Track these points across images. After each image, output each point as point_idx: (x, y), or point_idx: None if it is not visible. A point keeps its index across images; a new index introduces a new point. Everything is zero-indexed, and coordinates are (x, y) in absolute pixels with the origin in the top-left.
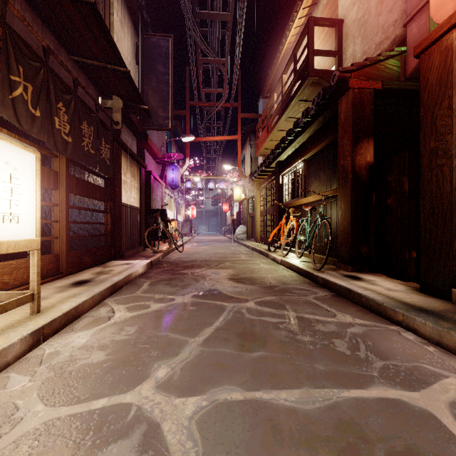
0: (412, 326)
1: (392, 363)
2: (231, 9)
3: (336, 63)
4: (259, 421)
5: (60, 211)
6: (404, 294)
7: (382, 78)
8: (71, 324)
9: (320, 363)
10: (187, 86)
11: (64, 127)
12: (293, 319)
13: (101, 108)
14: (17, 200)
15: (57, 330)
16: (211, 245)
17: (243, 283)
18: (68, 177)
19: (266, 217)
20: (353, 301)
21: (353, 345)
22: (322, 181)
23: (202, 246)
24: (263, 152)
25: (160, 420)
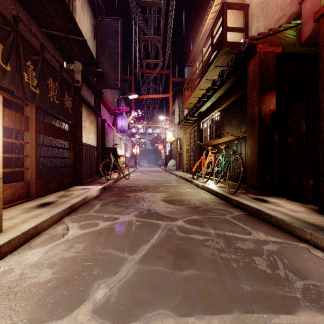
0: (320, 245)
1: (311, 283)
2: None
3: (244, 37)
4: None
5: (30, 148)
6: (306, 215)
7: (282, 45)
8: (30, 241)
9: (246, 283)
10: (132, 58)
11: (32, 81)
12: (216, 236)
13: (64, 69)
14: None
15: (15, 247)
16: (150, 174)
17: (174, 204)
18: (36, 121)
19: (190, 154)
20: (263, 220)
21: (272, 263)
22: (233, 125)
23: (143, 175)
24: (188, 106)
25: None
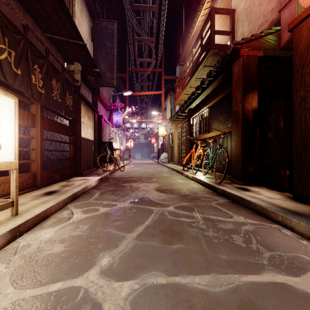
0: (289, 225)
1: (277, 254)
2: (157, 3)
3: (230, 39)
4: (179, 302)
5: (36, 142)
6: (281, 201)
7: (263, 49)
8: (41, 223)
9: (224, 254)
10: (126, 57)
11: (39, 82)
12: (202, 219)
13: (66, 70)
14: (0, 133)
15: (30, 227)
16: (143, 166)
17: (165, 193)
18: (42, 118)
19: (181, 147)
20: (244, 206)
21: (247, 240)
22: (220, 121)
23: (137, 167)
24: (179, 103)
25: (102, 301)
